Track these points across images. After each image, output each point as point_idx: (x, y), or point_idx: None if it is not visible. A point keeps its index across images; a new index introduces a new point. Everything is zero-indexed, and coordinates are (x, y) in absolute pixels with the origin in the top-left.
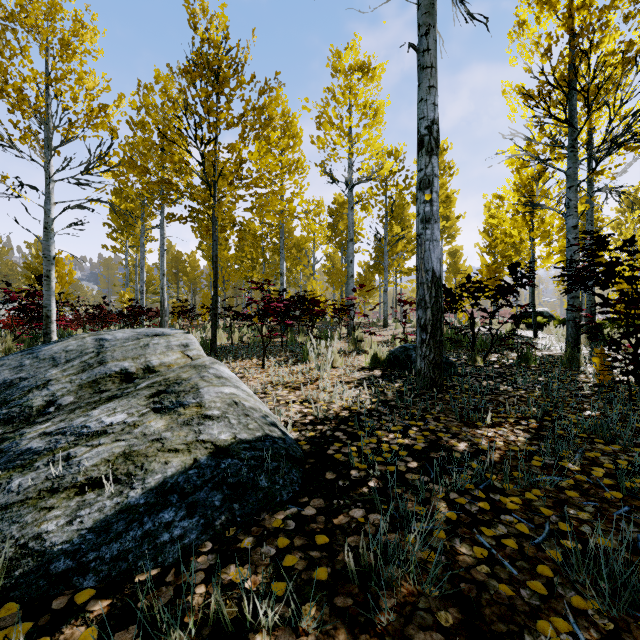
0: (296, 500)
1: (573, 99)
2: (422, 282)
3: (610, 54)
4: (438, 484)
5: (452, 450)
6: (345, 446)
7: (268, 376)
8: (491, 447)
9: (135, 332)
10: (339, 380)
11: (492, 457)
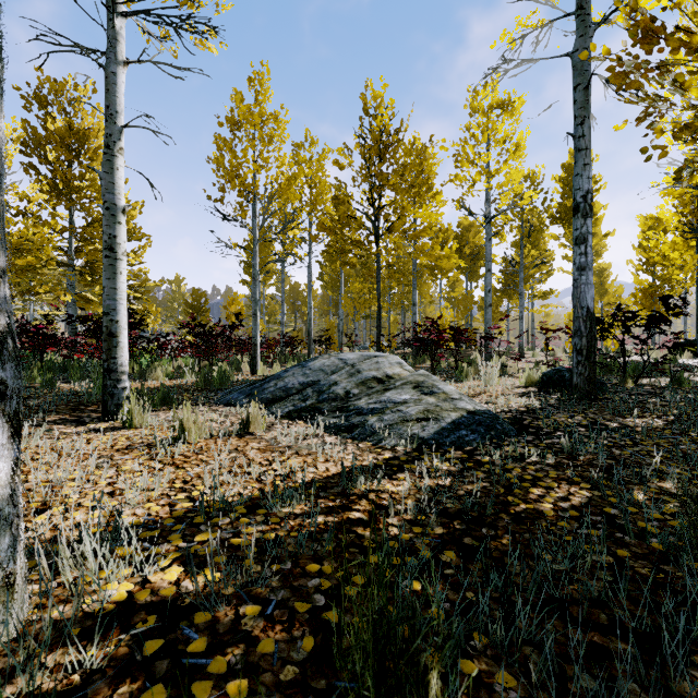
0: (519, 436)
1: None
2: (578, 316)
3: None
4: (600, 436)
5: (607, 426)
6: (533, 421)
7: None
8: (636, 426)
9: (358, 354)
10: (504, 393)
11: (636, 429)
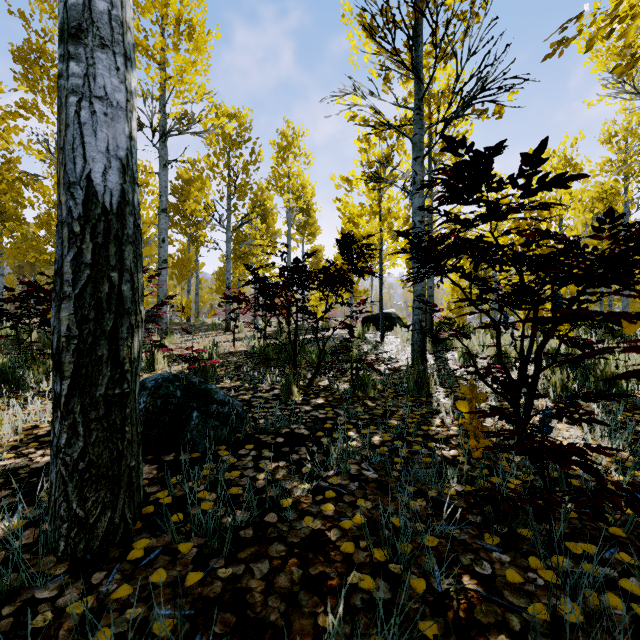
0: None
1: (419, 49)
2: (60, 220)
3: None
4: None
5: None
6: None
7: None
8: None
9: None
10: None
11: None
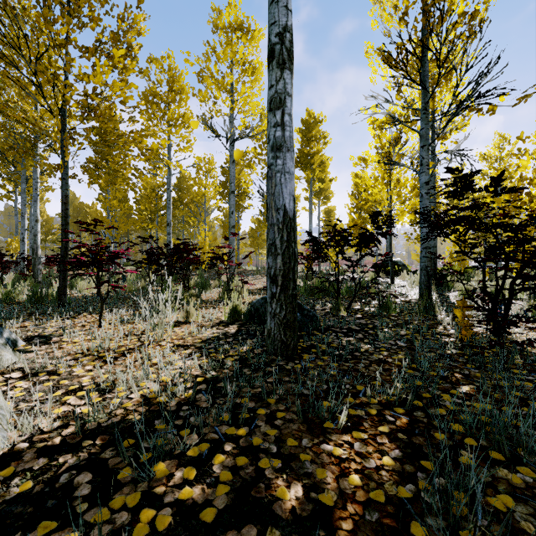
0: None
1: (425, 65)
2: (272, 223)
3: (460, 16)
4: None
5: (271, 515)
6: (60, 529)
7: (93, 339)
8: (340, 493)
9: None
10: (178, 343)
11: (339, 533)
